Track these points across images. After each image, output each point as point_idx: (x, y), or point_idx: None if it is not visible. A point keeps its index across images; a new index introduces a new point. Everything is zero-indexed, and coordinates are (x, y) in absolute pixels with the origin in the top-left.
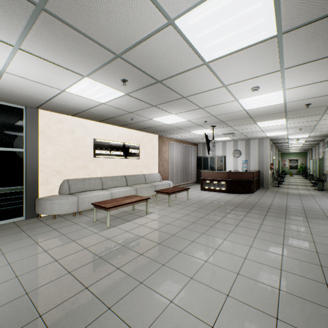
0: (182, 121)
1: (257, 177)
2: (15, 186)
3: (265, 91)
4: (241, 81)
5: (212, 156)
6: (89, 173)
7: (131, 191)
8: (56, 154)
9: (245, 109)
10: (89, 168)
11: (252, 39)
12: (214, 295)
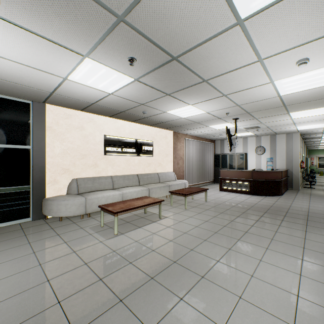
0: (200, 114)
1: (285, 177)
2: (21, 185)
3: (315, 66)
4: (285, 50)
5: (232, 153)
6: (100, 172)
7: (144, 191)
8: (64, 151)
9: (279, 95)
10: (100, 166)
11: None
12: None
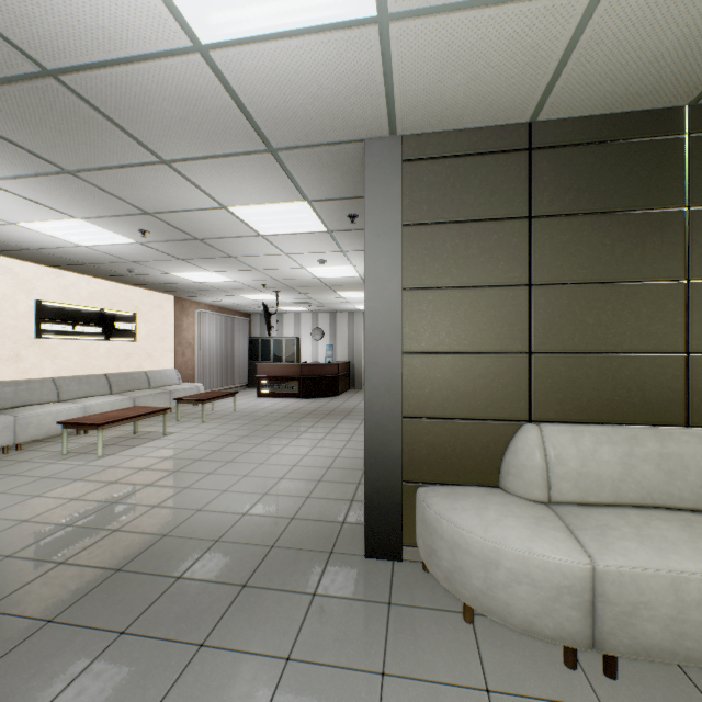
0: (225, 281)
1: (345, 372)
2: None
3: (335, 265)
4: (305, 253)
5: (278, 338)
6: (27, 370)
7: (125, 402)
8: None
9: (317, 277)
10: (27, 360)
11: (307, 230)
12: (269, 481)
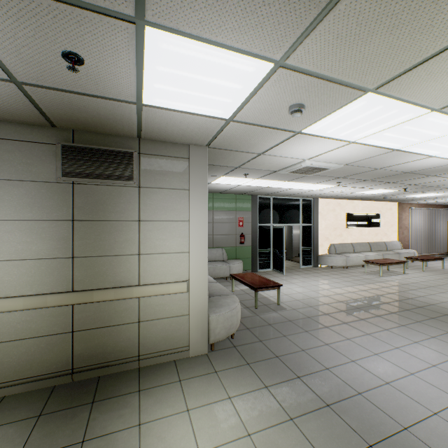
0: (437, 195)
1: None
2: (308, 246)
3: None
4: None
5: None
6: (343, 240)
7: (379, 256)
8: (326, 226)
9: None
10: (343, 236)
11: None
12: None
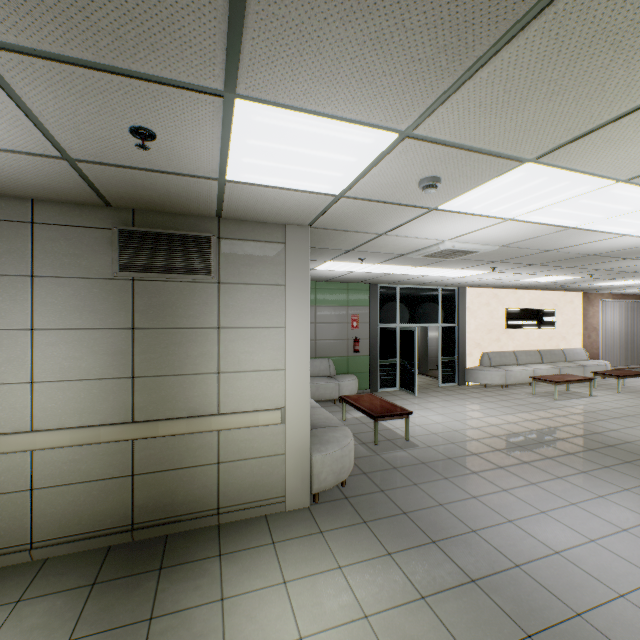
0: (639, 283)
1: None
2: (450, 356)
3: None
4: None
5: None
6: (501, 346)
7: (554, 370)
8: (476, 327)
9: None
10: (501, 341)
11: None
12: None
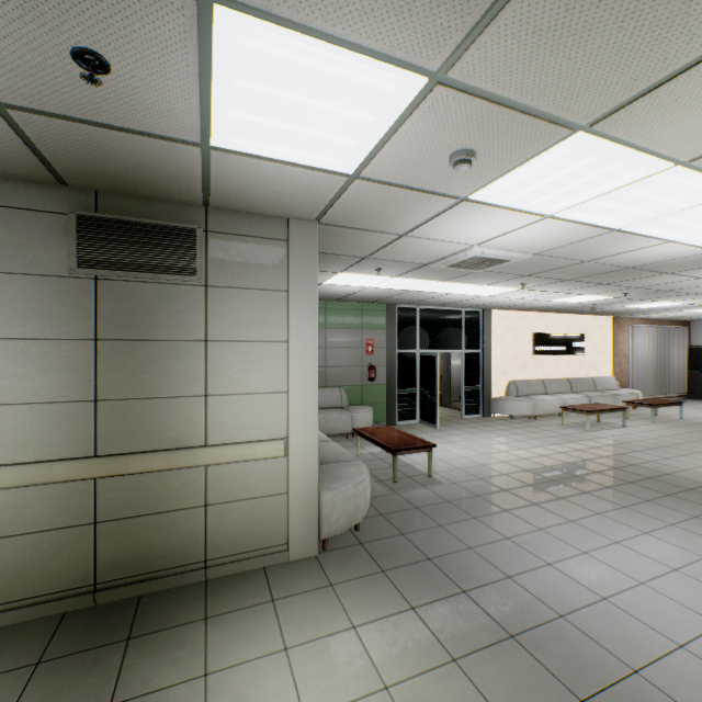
0: (673, 305)
1: None
2: (475, 385)
3: None
4: None
5: None
6: (529, 374)
7: (584, 399)
8: (502, 353)
9: None
10: (529, 368)
11: None
12: None
